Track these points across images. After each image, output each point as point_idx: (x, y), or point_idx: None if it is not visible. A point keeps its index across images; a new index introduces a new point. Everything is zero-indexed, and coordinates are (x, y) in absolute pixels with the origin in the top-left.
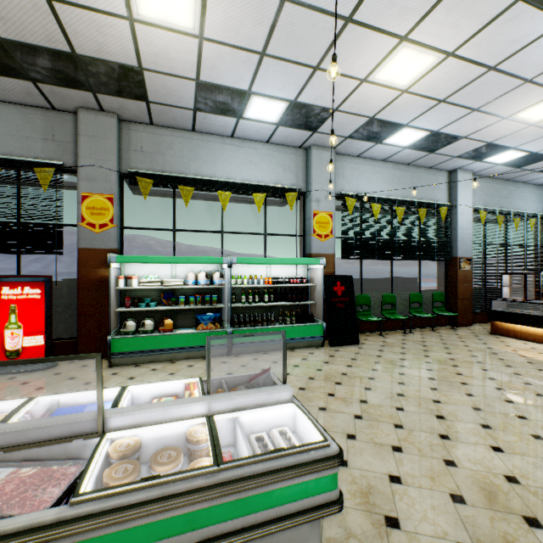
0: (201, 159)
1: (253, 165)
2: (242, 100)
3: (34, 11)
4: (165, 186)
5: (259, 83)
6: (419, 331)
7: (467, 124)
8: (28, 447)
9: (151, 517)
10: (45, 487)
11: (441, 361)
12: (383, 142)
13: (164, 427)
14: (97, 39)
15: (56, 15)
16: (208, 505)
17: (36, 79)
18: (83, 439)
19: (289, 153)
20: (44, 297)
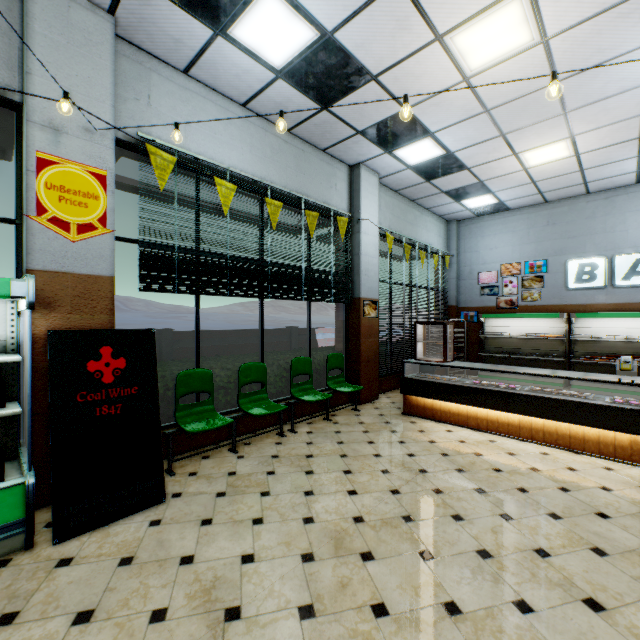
0: None
1: None
2: None
3: None
4: None
5: None
6: (307, 423)
7: (381, 31)
8: None
9: None
10: None
11: (338, 541)
12: (231, 36)
13: None
14: None
15: None
16: None
17: None
18: None
19: None
20: None
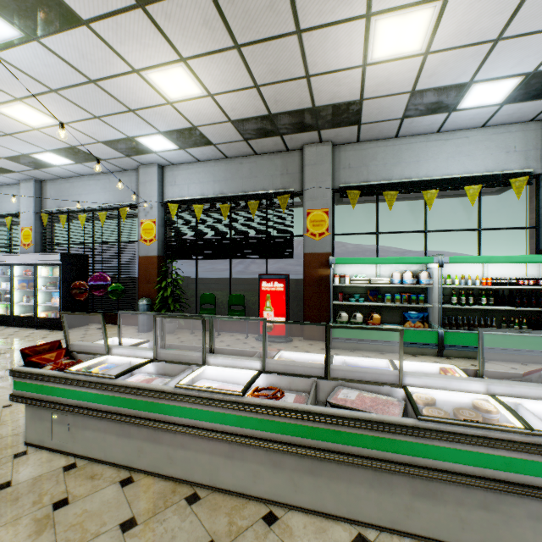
0: (403, 163)
1: (463, 156)
2: (458, 93)
3: (296, 89)
4: (370, 194)
5: (485, 70)
6: None
7: None
8: (357, 382)
9: (475, 448)
10: (387, 406)
11: None
12: None
13: (449, 393)
14: (333, 91)
15: (309, 86)
16: (524, 457)
17: (283, 133)
18: (389, 387)
19: (514, 131)
20: (285, 290)
